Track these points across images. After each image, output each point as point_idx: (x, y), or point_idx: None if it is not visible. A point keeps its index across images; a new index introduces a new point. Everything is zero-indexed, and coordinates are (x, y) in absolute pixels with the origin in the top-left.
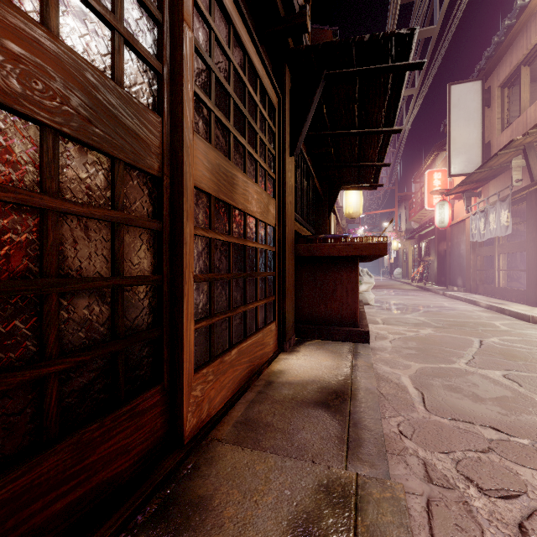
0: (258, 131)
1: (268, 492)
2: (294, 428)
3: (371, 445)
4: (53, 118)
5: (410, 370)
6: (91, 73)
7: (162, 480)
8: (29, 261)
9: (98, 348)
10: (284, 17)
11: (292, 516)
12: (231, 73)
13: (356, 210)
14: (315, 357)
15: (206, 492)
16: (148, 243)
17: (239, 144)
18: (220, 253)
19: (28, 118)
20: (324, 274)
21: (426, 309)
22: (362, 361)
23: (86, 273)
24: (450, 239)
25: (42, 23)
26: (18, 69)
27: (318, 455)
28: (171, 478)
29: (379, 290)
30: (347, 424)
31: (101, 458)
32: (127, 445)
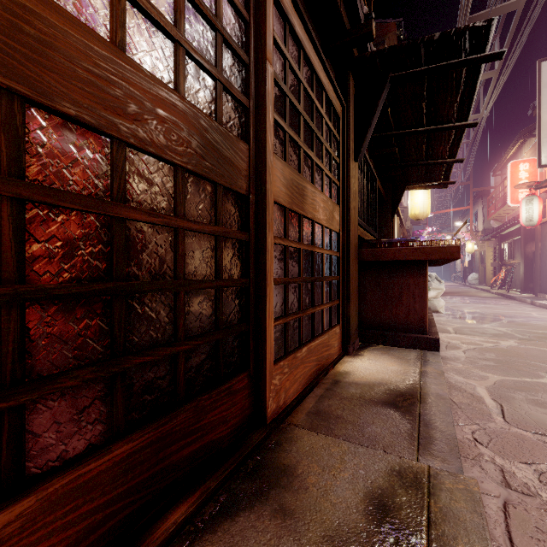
0: (324, 142)
1: (344, 469)
2: (363, 422)
3: (443, 443)
4: (182, 160)
5: (487, 381)
6: (204, 119)
7: (253, 449)
8: (168, 267)
9: (208, 336)
10: (350, 29)
11: (368, 490)
12: (301, 94)
13: (422, 210)
14: (380, 361)
15: (290, 463)
16: (238, 252)
17: (308, 158)
18: (292, 259)
19: (169, 162)
20: (389, 279)
21: (509, 319)
22: (432, 368)
23: (199, 277)
24: (541, 239)
25: (175, 90)
26: (164, 128)
27: (389, 446)
28: (259, 449)
29: (450, 297)
30: (417, 424)
31: (210, 423)
32: (226, 416)
